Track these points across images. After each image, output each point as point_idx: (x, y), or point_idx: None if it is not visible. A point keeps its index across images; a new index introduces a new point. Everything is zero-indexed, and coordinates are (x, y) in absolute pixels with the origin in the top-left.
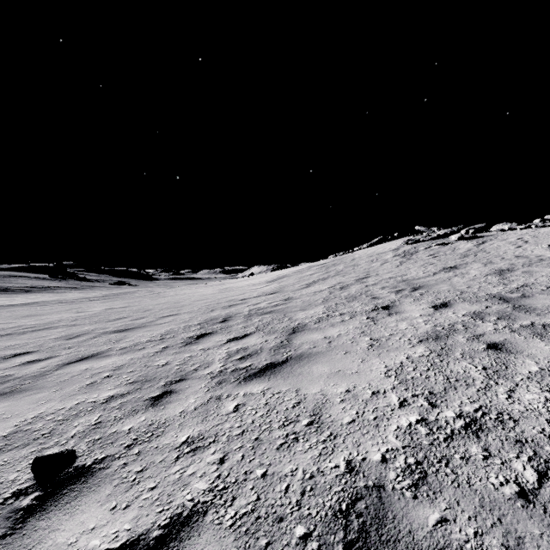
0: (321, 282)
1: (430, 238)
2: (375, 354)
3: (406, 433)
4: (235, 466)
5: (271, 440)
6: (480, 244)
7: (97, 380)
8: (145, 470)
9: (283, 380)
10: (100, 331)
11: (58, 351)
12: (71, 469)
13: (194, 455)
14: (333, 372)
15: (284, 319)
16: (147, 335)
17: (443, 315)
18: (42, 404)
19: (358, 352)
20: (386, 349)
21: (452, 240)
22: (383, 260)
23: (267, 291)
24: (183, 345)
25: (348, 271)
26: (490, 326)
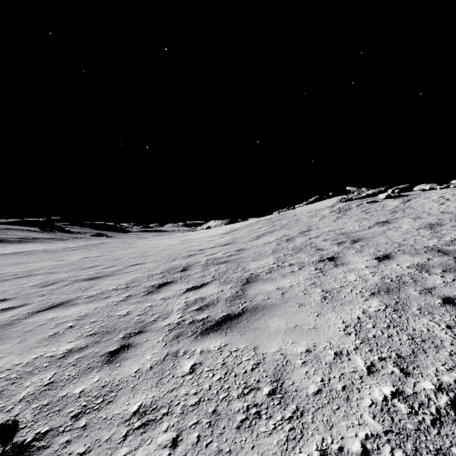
0: (269, 234)
1: (361, 197)
2: (329, 307)
3: (383, 411)
4: (190, 452)
5: (231, 414)
6: (406, 202)
7: (60, 330)
8: (88, 452)
9: (240, 335)
10: (73, 278)
11: (31, 299)
12: (8, 448)
13: (144, 433)
14: (289, 327)
15: (237, 269)
16: (114, 283)
17: (388, 267)
18: (1, 358)
19: (312, 305)
20: (339, 302)
21: (380, 198)
22: (321, 216)
23: (222, 242)
24: (145, 293)
25: (292, 225)
26: (438, 279)
